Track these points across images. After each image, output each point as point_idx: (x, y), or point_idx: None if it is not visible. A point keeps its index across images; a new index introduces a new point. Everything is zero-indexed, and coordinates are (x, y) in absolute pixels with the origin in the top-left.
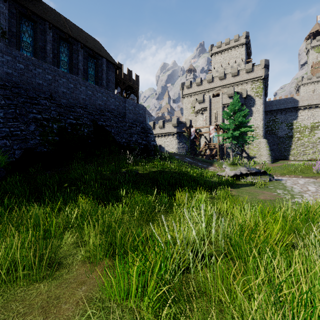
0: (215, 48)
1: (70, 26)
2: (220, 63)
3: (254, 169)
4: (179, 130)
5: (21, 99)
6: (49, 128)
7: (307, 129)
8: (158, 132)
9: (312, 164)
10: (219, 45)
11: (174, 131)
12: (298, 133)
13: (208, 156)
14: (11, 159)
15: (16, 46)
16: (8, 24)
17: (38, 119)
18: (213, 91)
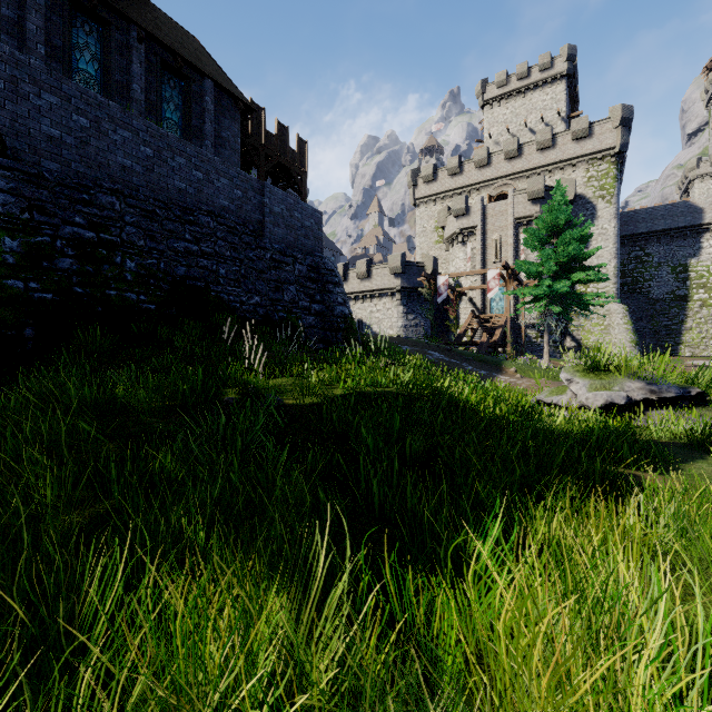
0: (493, 88)
1: None
2: (504, 124)
3: (672, 386)
4: (408, 282)
5: None
6: None
7: None
8: (356, 288)
9: None
10: (503, 81)
11: (395, 285)
12: (701, 289)
13: (485, 346)
14: None
15: None
16: None
17: None
18: (489, 189)
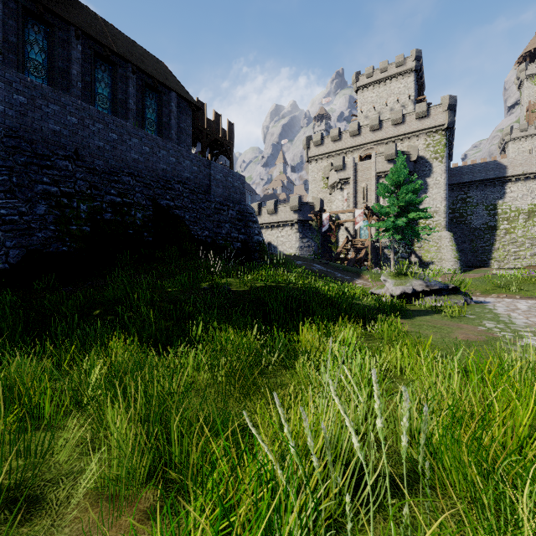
0: (364, 78)
1: (114, 36)
2: (371, 104)
3: (438, 283)
4: (303, 217)
5: (22, 158)
6: (72, 211)
7: (522, 215)
8: (267, 220)
9: (535, 275)
10: (370, 73)
11: (294, 218)
12: (505, 221)
13: (353, 261)
14: (1, 266)
15: (17, 68)
16: (3, 29)
17: (53, 194)
18: (360, 151)
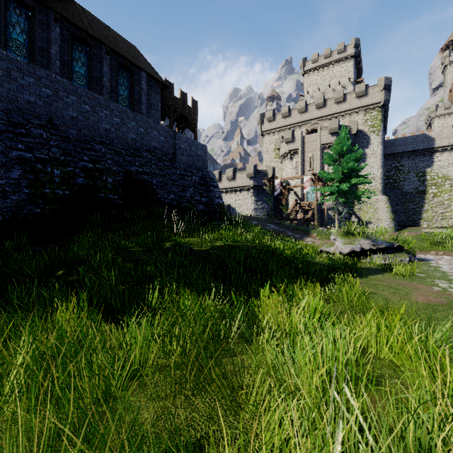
0: (310, 63)
1: (90, 21)
2: (316, 85)
3: (384, 242)
4: (257, 182)
5: None
6: (46, 175)
7: (448, 180)
8: (226, 185)
9: None
10: (316, 59)
11: (250, 184)
12: (433, 186)
13: (301, 221)
14: None
15: None
16: None
17: (27, 159)
18: (307, 126)
